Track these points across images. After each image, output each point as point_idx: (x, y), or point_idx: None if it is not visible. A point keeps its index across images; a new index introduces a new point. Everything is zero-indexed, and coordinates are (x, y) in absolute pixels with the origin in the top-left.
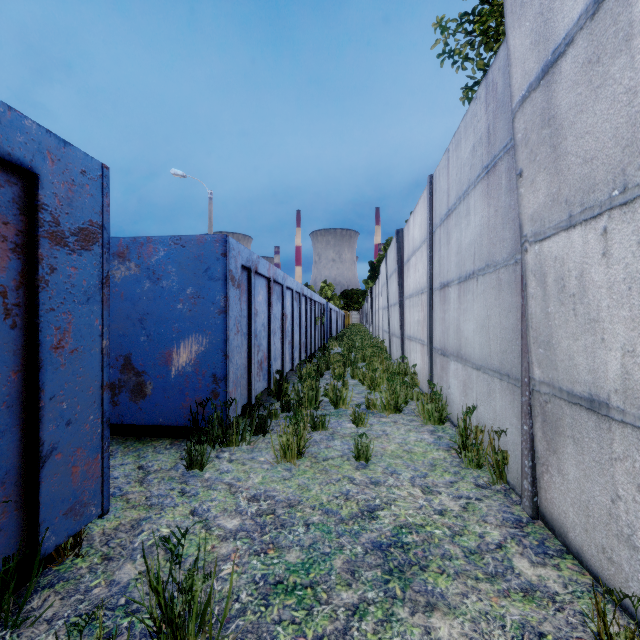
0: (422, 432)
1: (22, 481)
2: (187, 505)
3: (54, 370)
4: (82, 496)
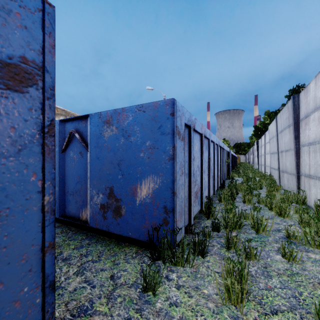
0: None
1: None
2: None
3: None
4: None
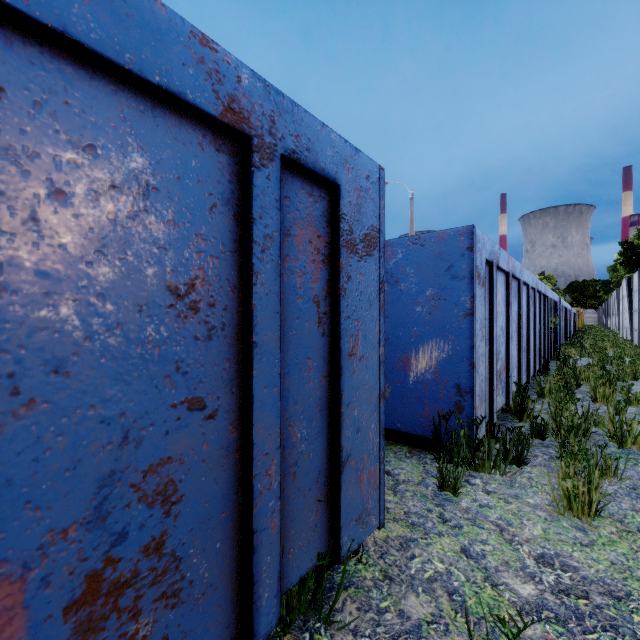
0: None
1: (328, 482)
2: (453, 538)
3: (349, 377)
4: (366, 505)
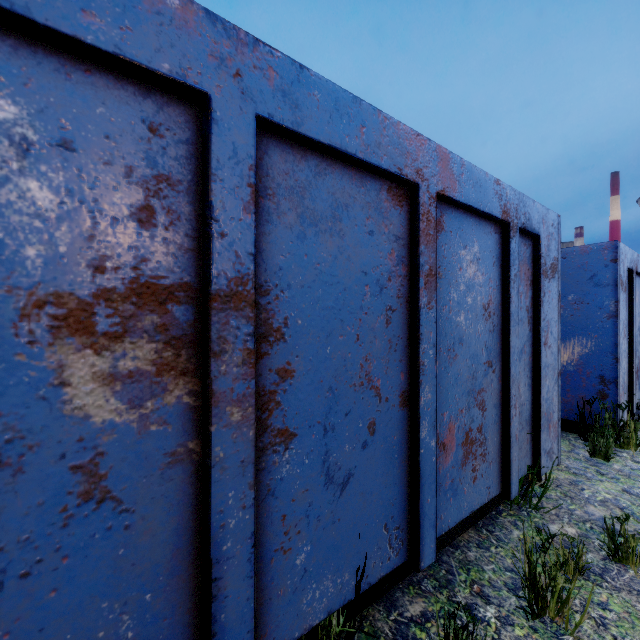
0: None
1: (531, 424)
2: (613, 484)
3: (544, 358)
4: (551, 446)
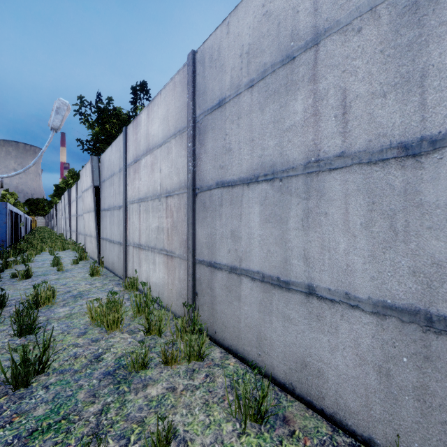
0: (70, 252)
1: None
2: None
3: None
4: None
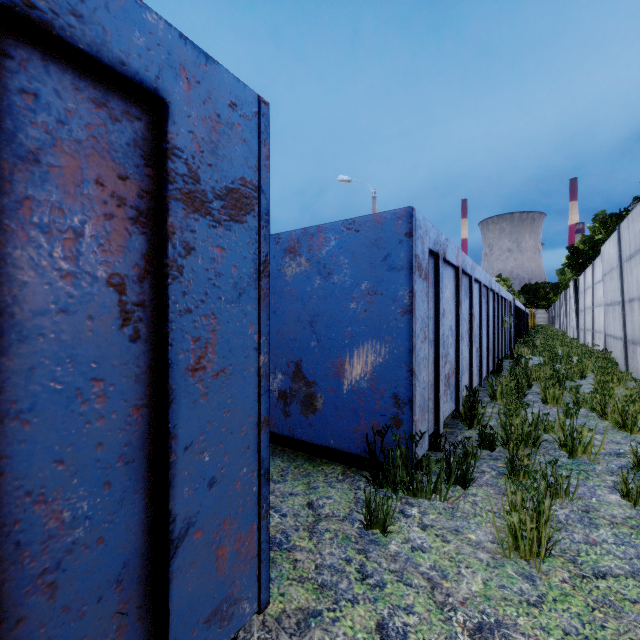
0: None
1: (148, 573)
2: (370, 606)
3: (191, 404)
4: (231, 589)
